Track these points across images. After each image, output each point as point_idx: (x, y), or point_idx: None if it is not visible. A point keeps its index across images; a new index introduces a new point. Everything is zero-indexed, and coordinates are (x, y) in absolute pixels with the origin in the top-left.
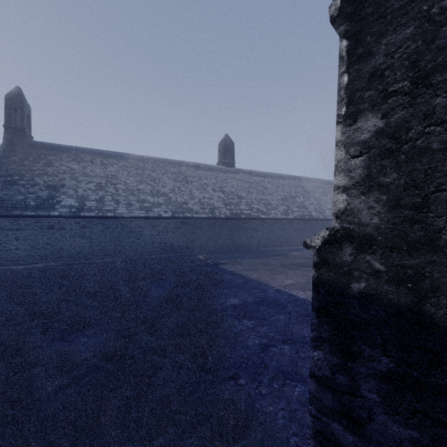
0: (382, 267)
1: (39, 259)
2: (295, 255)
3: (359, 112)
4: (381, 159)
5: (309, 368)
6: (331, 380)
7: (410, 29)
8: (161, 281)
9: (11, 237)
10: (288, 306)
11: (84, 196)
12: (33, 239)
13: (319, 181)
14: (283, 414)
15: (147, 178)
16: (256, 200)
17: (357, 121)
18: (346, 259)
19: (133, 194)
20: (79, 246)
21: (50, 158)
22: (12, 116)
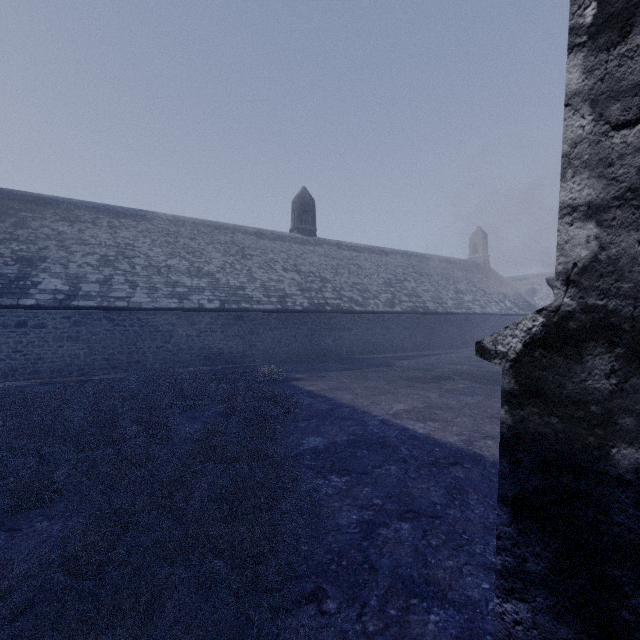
0: None
1: (1, 375)
2: (404, 366)
3: (638, 8)
4: None
5: (448, 569)
6: None
7: None
8: (199, 410)
9: None
10: (401, 449)
11: (78, 275)
12: None
13: (437, 258)
14: None
15: (183, 249)
16: (348, 285)
17: (633, 30)
18: (597, 385)
19: (160, 273)
20: (70, 354)
21: (24, 214)
22: None
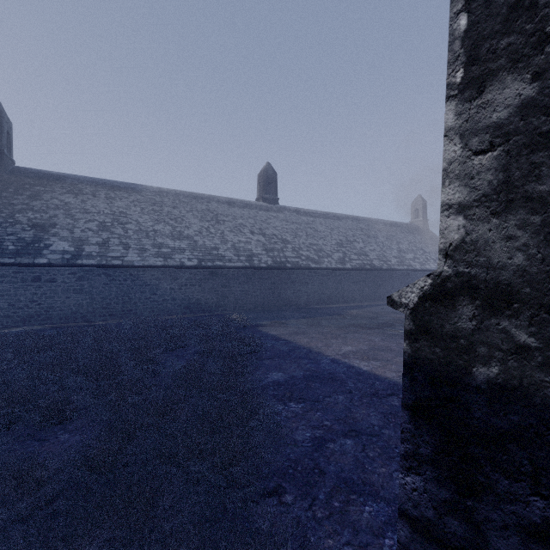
0: (532, 340)
1: (20, 321)
2: (353, 314)
3: (488, 76)
4: (531, 152)
5: (381, 474)
6: (436, 526)
7: None
8: (182, 350)
9: None
10: (348, 383)
11: (82, 239)
12: (11, 295)
13: (382, 222)
14: None
15: (167, 216)
16: (305, 246)
17: (485, 90)
18: (464, 326)
19: (148, 236)
20: (76, 303)
21: (37, 188)
22: None
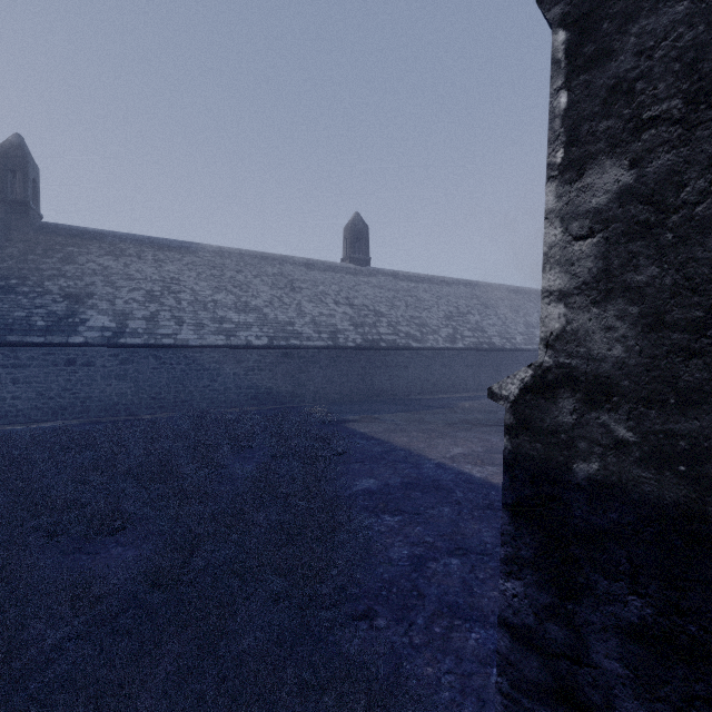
0: (630, 434)
1: (51, 414)
2: (466, 408)
3: (588, 159)
4: (629, 241)
5: (492, 598)
6: (537, 633)
7: (683, 5)
8: (250, 451)
9: (5, 379)
10: (456, 492)
11: (125, 312)
12: (41, 382)
13: (505, 288)
14: (451, 681)
15: (229, 283)
16: (405, 319)
17: (585, 174)
18: (565, 420)
19: (206, 309)
20: (118, 392)
21: (70, 250)
22: (7, 181)
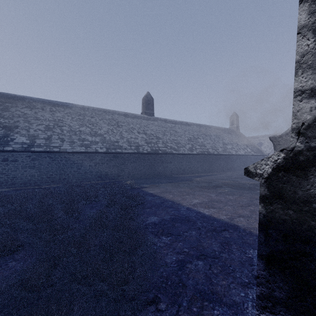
0: None
1: None
2: (198, 180)
3: None
4: None
5: (222, 285)
6: None
7: None
8: (95, 203)
9: None
10: (197, 223)
11: (34, 135)
12: None
13: (213, 127)
14: None
15: (87, 122)
16: (170, 140)
17: None
18: None
19: (76, 134)
20: (30, 175)
21: (7, 104)
22: None
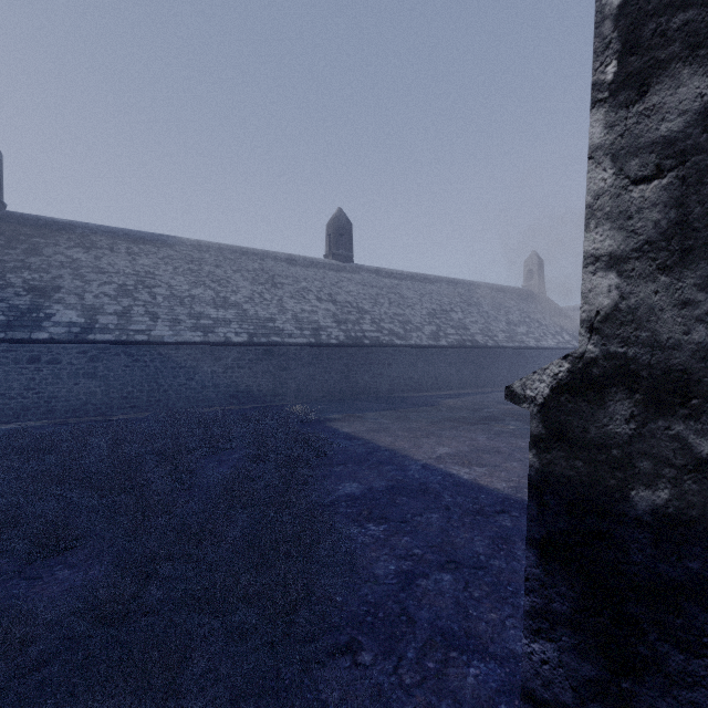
0: None
1: (12, 415)
2: (450, 405)
3: (654, 69)
4: None
5: (490, 621)
6: None
7: None
8: (226, 453)
9: None
10: (444, 496)
11: (95, 307)
12: (0, 381)
13: (487, 286)
14: None
15: (207, 278)
16: (388, 316)
17: (650, 90)
18: (618, 430)
19: (183, 304)
20: (86, 392)
21: (36, 240)
22: None
